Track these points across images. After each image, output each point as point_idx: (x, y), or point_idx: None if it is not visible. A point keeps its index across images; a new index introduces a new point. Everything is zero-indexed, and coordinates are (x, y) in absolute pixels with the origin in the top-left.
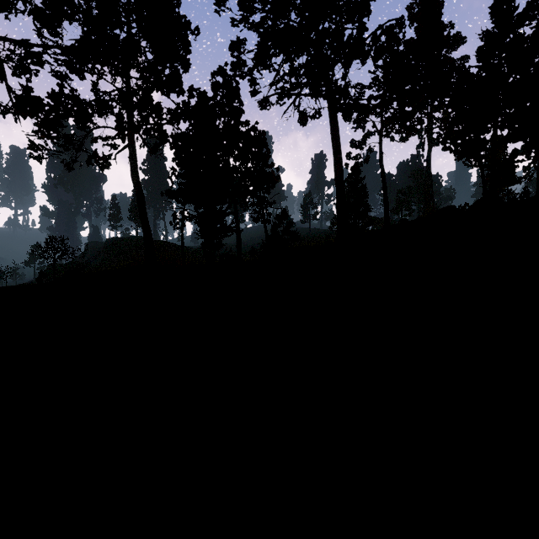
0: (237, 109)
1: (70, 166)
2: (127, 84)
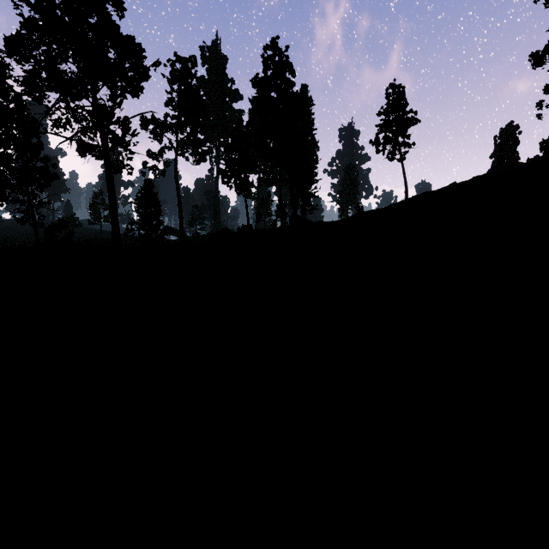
0: None
1: None
2: None
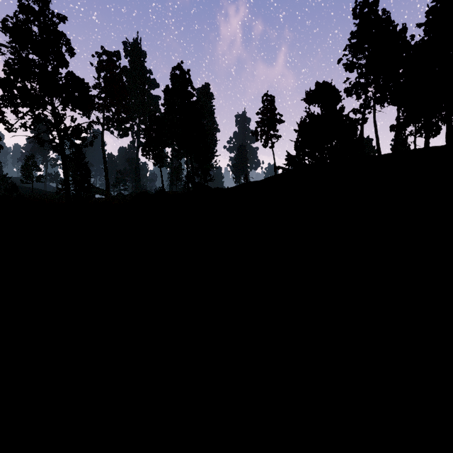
0: None
1: None
2: None
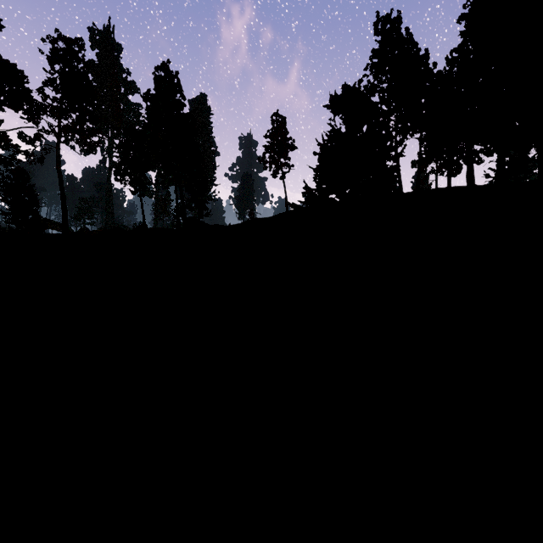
0: None
1: None
2: None
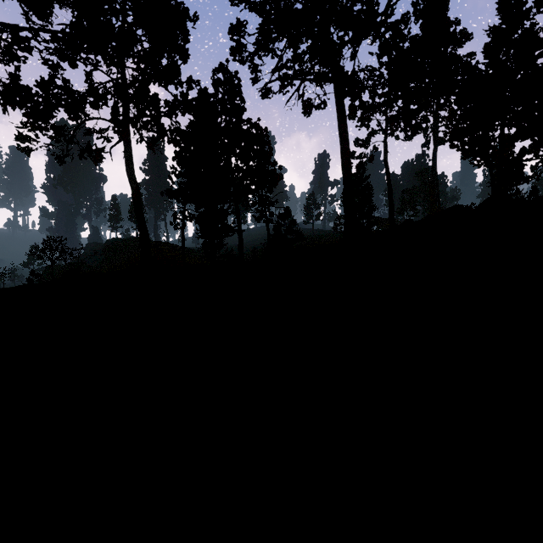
0: (238, 107)
1: (61, 159)
2: (121, 73)
